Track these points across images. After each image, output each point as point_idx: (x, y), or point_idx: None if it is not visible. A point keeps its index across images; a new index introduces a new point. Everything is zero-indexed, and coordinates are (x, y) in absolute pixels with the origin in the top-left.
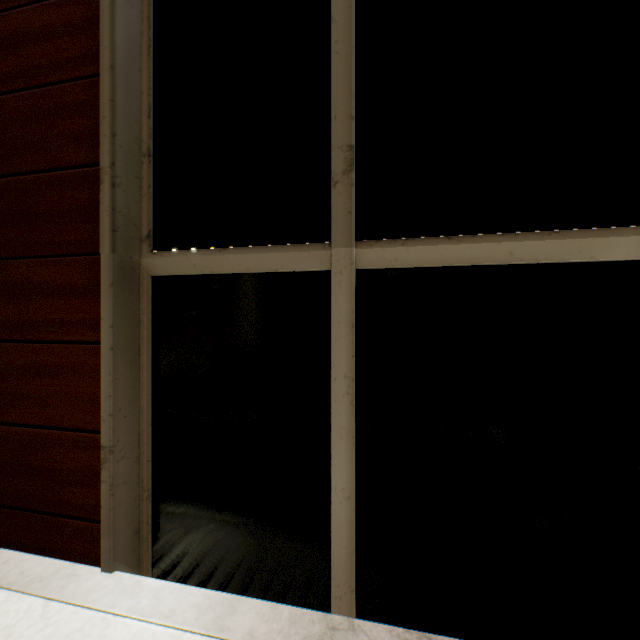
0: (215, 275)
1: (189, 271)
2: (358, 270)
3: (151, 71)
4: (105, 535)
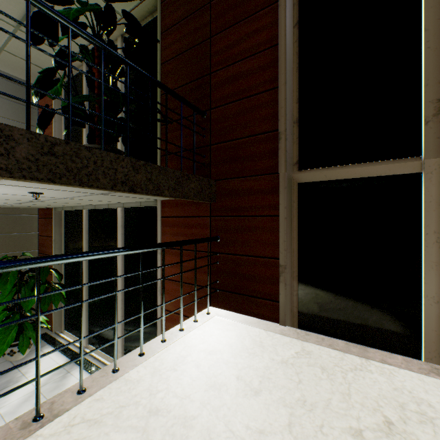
0: (337, 180)
1: (321, 179)
2: None
3: (298, 79)
4: (282, 308)
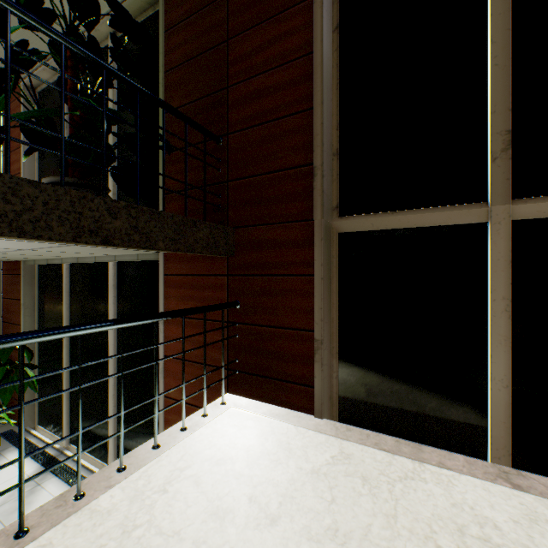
0: (387, 230)
1: (367, 228)
2: (512, 221)
3: (338, 99)
4: (317, 395)
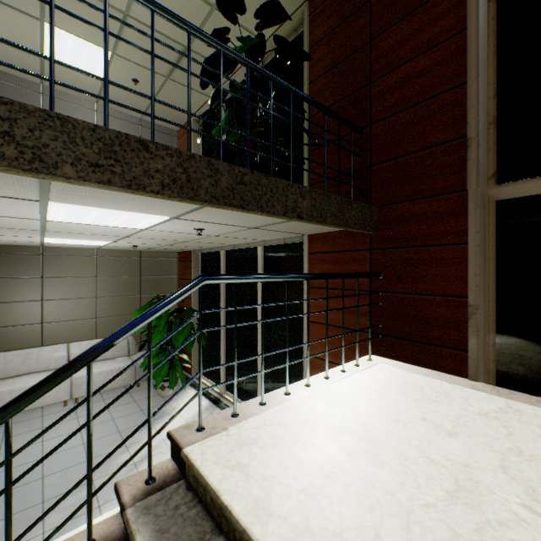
0: None
1: (534, 192)
2: None
3: (495, 67)
4: (471, 358)
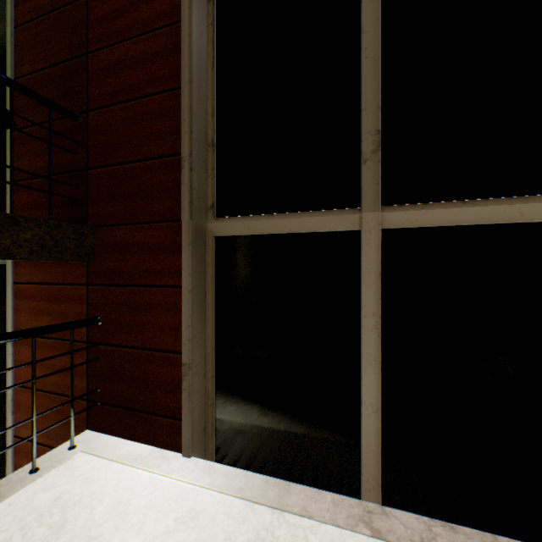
0: (264, 235)
1: (244, 232)
2: (383, 229)
3: (214, 81)
4: (185, 429)
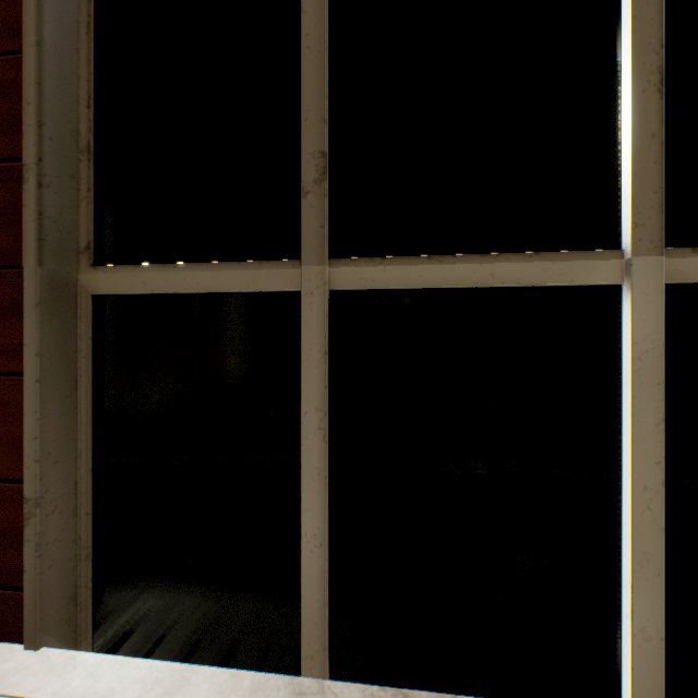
0: (169, 295)
1: (137, 290)
2: (332, 291)
3: (91, 53)
4: (30, 605)
